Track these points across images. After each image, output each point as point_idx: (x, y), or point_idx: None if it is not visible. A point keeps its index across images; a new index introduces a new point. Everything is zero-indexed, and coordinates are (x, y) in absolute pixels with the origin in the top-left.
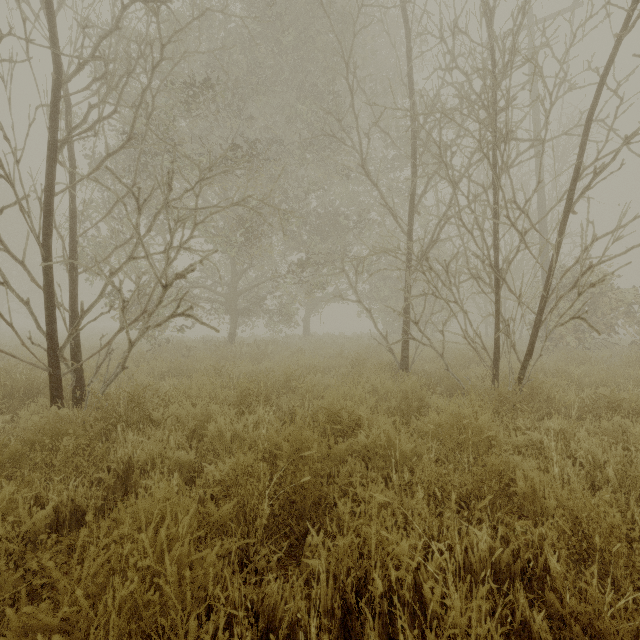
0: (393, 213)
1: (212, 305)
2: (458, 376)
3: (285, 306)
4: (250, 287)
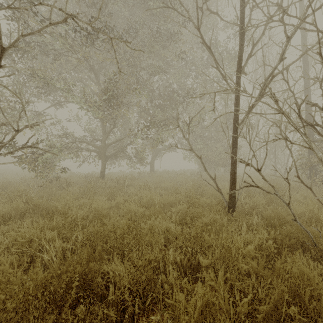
0: (222, 74)
1: (90, 153)
2: (290, 219)
3: (138, 154)
4: (114, 141)
